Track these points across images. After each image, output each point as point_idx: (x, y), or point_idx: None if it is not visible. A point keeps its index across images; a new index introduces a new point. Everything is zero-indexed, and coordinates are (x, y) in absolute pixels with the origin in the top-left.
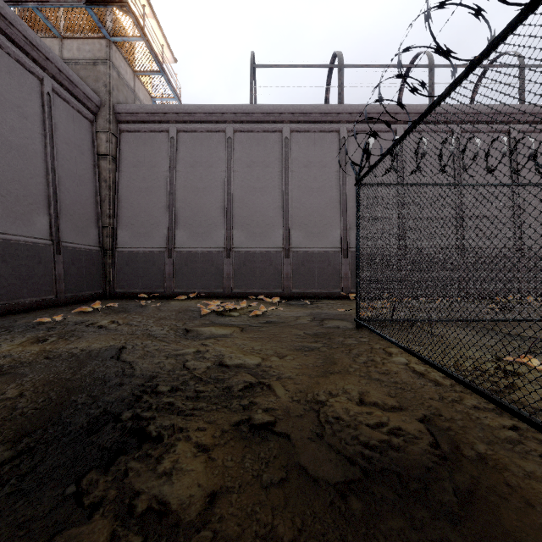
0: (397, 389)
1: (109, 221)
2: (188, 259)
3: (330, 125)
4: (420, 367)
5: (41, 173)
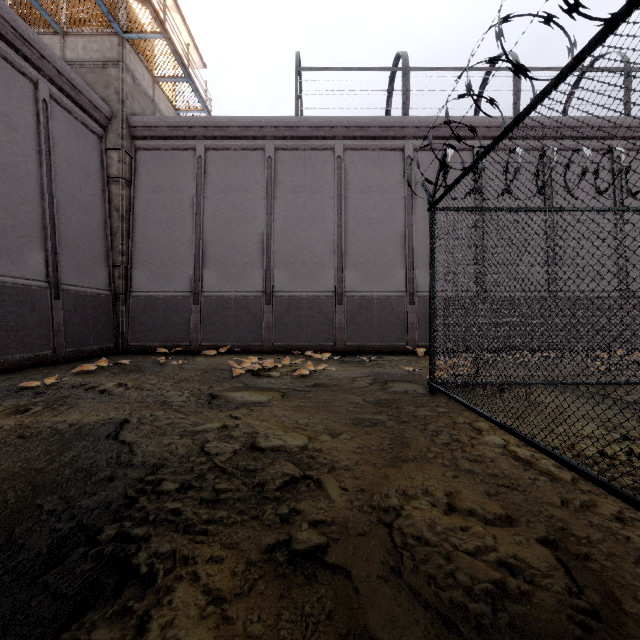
0: (499, 488)
1: (122, 259)
2: (219, 306)
3: (393, 142)
4: (524, 452)
5: (34, 198)
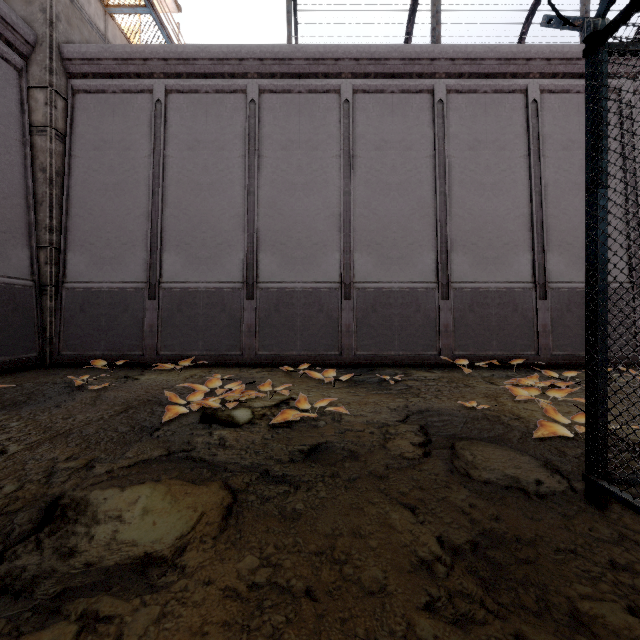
0: None
1: (50, 237)
2: (183, 301)
3: (418, 81)
4: None
5: None
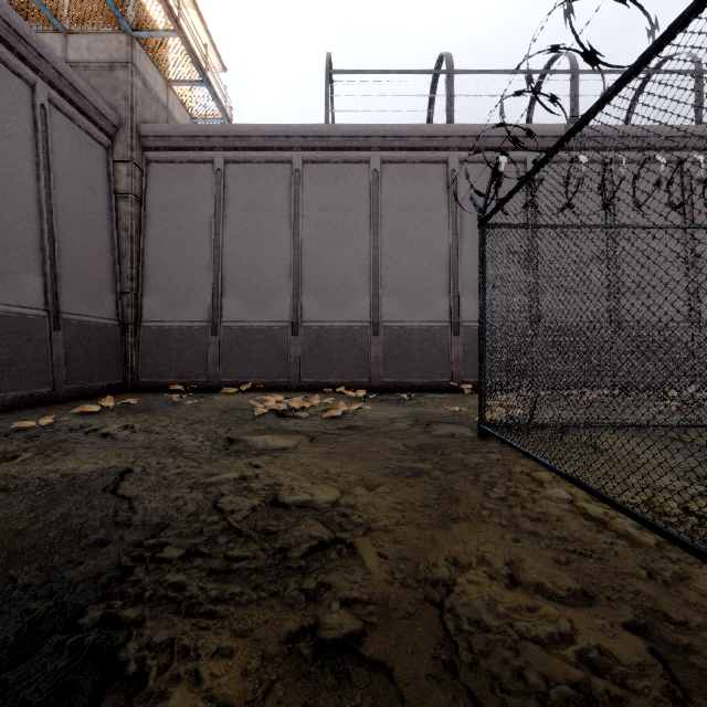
0: (570, 555)
1: (131, 285)
2: (240, 337)
3: (435, 153)
4: (595, 509)
5: (31, 216)
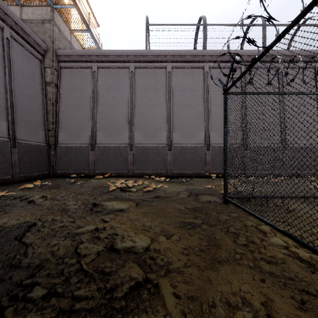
0: (302, 295)
1: (52, 126)
2: (104, 151)
3: (198, 64)
4: (304, 254)
5: (1, 92)
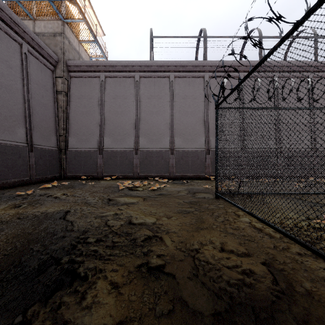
0: (245, 241)
1: (63, 132)
2: (111, 155)
3: (198, 73)
4: (259, 225)
5: (20, 102)
